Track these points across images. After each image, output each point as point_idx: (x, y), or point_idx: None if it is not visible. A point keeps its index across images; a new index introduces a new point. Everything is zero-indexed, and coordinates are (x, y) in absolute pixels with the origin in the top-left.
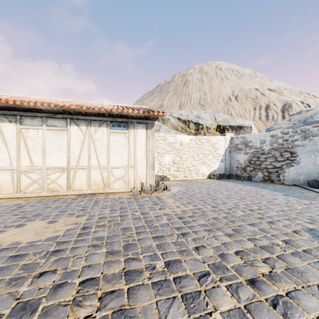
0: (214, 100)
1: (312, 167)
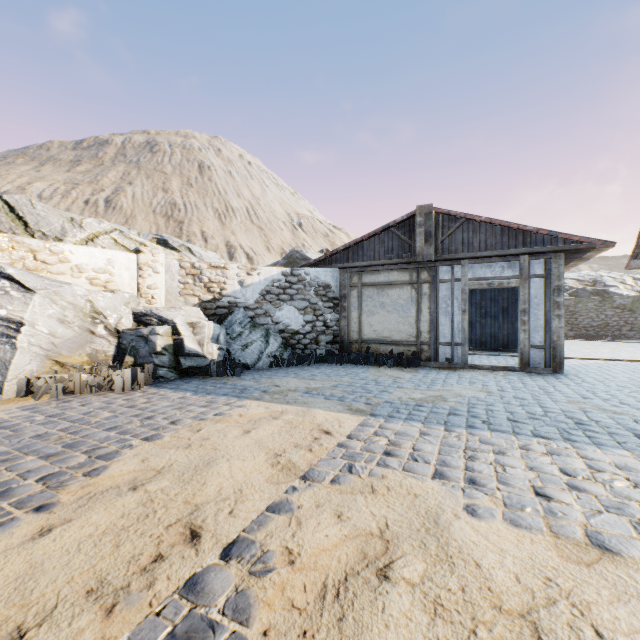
0: (272, 222)
1: None
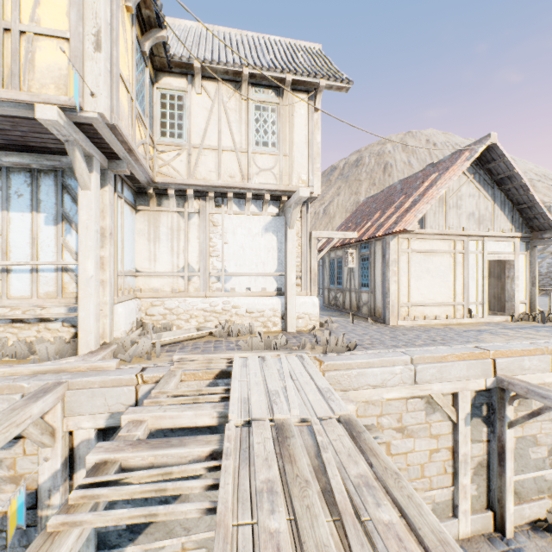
0: None
1: None
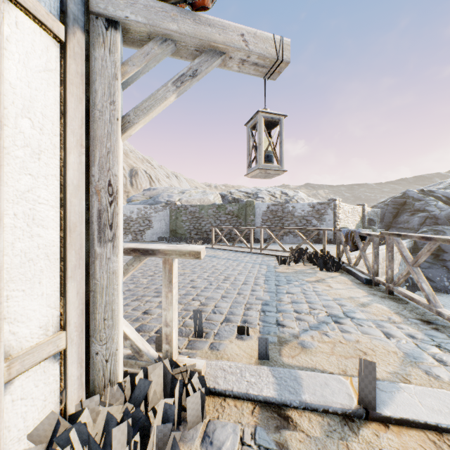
0: None
1: (159, 230)
